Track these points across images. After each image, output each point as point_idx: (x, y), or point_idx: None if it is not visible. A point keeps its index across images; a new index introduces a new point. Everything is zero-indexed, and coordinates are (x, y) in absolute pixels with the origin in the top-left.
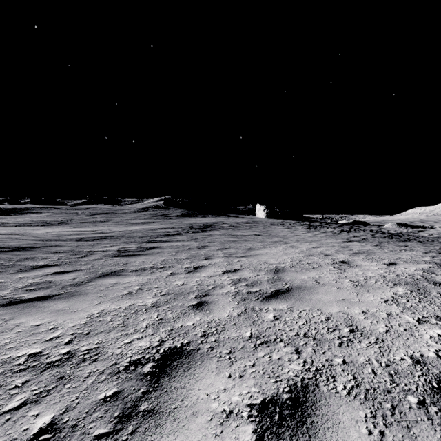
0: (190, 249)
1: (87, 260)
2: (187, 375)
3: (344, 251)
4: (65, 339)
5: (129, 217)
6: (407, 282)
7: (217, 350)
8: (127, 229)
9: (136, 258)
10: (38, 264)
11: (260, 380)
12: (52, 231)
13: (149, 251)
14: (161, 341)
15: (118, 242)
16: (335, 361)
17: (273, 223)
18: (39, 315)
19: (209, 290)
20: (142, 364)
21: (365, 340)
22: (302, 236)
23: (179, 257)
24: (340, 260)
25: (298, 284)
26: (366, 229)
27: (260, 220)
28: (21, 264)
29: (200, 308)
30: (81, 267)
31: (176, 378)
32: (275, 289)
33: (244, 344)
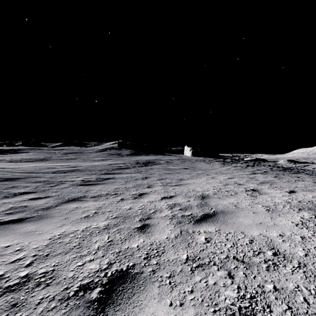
0: (136, 180)
1: (58, 188)
2: (131, 303)
3: (253, 181)
4: (27, 261)
5: (93, 155)
6: (309, 208)
7: (158, 273)
8: (90, 164)
9: (95, 187)
10: (20, 192)
11: (199, 309)
12: (36, 166)
13: (105, 181)
14: (109, 263)
15: (83, 174)
16: (267, 287)
17: (197, 160)
18: (10, 237)
19: (151, 214)
20: (91, 289)
21: (289, 264)
22: (219, 170)
23: (128, 186)
24: (251, 189)
25: (221, 208)
26: (265, 164)
27: (187, 158)
28: (6, 192)
29: (144, 230)
30: (52, 194)
31: (120, 306)
32: (203, 213)
33: (182, 268)
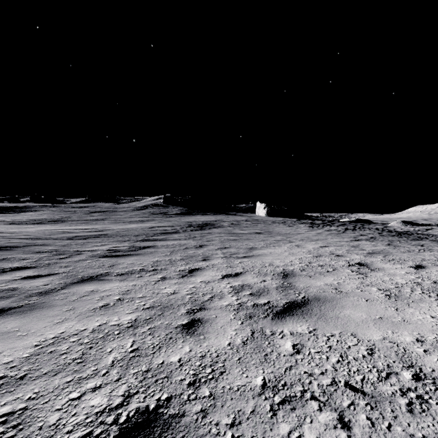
0: (187, 249)
1: (70, 261)
2: None
3: (357, 251)
4: None
5: (128, 215)
6: None
7: (212, 417)
8: (123, 227)
9: (125, 259)
10: (12, 267)
11: None
12: (46, 229)
13: (141, 251)
14: (127, 395)
15: (111, 240)
16: None
17: (274, 221)
18: None
19: (205, 301)
20: None
21: None
22: (306, 235)
23: (174, 257)
24: (356, 262)
25: (315, 293)
26: (371, 227)
27: (261, 218)
28: None
29: (192, 330)
30: (60, 270)
31: None
32: (287, 300)
33: (256, 404)
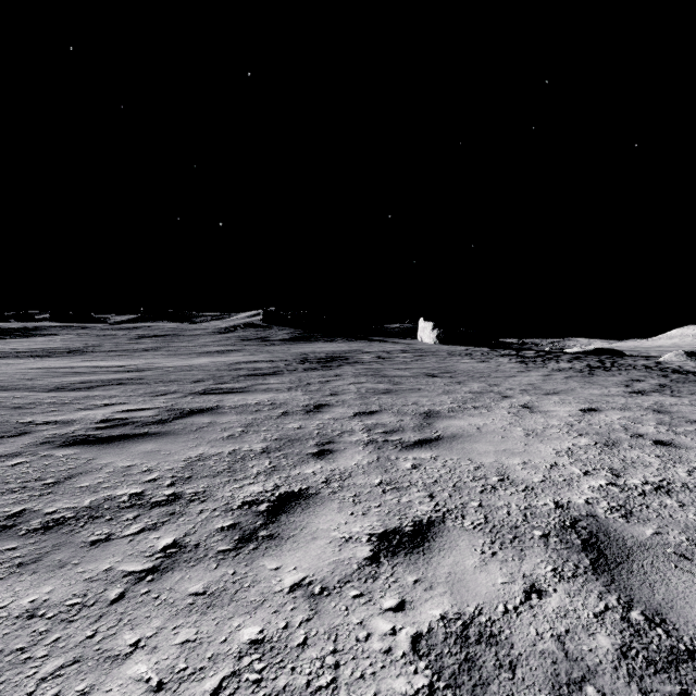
0: (285, 416)
1: None
2: None
3: (687, 425)
4: None
5: (201, 342)
6: None
7: None
8: (185, 362)
9: (119, 452)
10: None
11: None
12: (41, 368)
13: (178, 424)
14: None
15: (140, 392)
16: None
17: (452, 352)
18: None
19: None
20: None
21: None
22: (525, 379)
23: (246, 445)
24: None
25: None
26: (633, 364)
27: (427, 348)
28: None
29: None
30: None
31: None
32: None
33: None
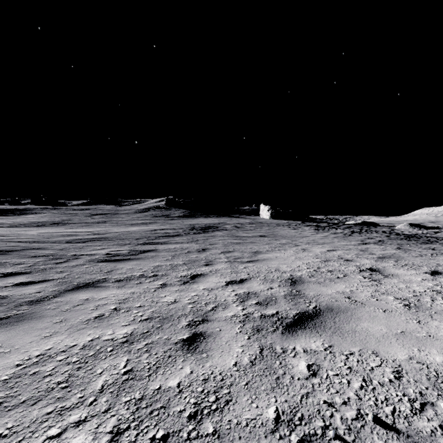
0: (189, 253)
1: (67, 266)
2: None
3: (366, 255)
4: None
5: (129, 217)
6: None
7: None
8: (125, 229)
9: (124, 264)
10: (5, 272)
11: None
12: (45, 232)
13: (141, 255)
14: (116, 432)
15: (111, 244)
16: None
17: (279, 224)
18: None
19: (208, 312)
20: None
21: None
22: (312, 238)
23: (175, 262)
24: (367, 267)
25: (327, 302)
26: (378, 230)
27: (265, 221)
28: None
29: (194, 346)
30: (55, 276)
31: None
32: (297, 310)
33: None
